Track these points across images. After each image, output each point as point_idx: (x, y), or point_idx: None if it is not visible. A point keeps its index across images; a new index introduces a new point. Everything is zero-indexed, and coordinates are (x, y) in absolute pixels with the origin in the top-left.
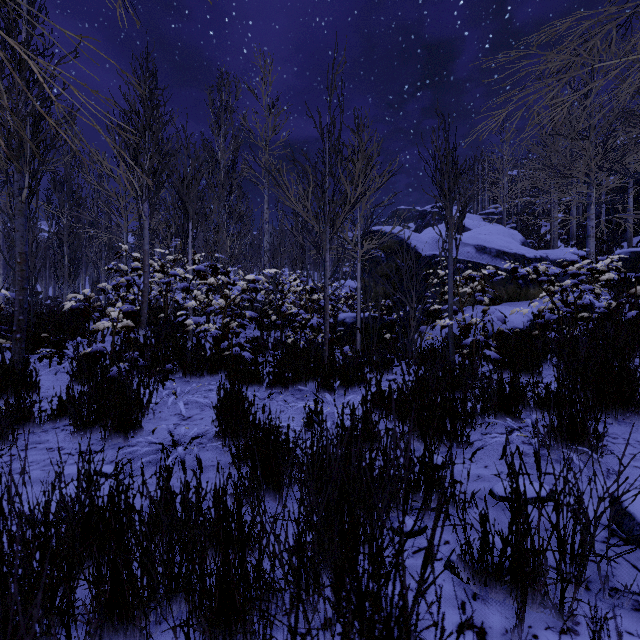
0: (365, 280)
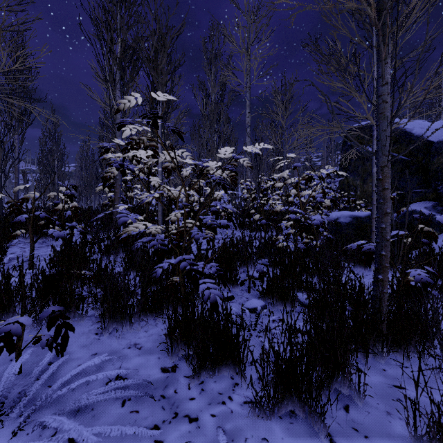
0: (348, 179)
